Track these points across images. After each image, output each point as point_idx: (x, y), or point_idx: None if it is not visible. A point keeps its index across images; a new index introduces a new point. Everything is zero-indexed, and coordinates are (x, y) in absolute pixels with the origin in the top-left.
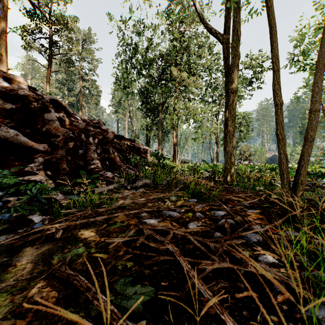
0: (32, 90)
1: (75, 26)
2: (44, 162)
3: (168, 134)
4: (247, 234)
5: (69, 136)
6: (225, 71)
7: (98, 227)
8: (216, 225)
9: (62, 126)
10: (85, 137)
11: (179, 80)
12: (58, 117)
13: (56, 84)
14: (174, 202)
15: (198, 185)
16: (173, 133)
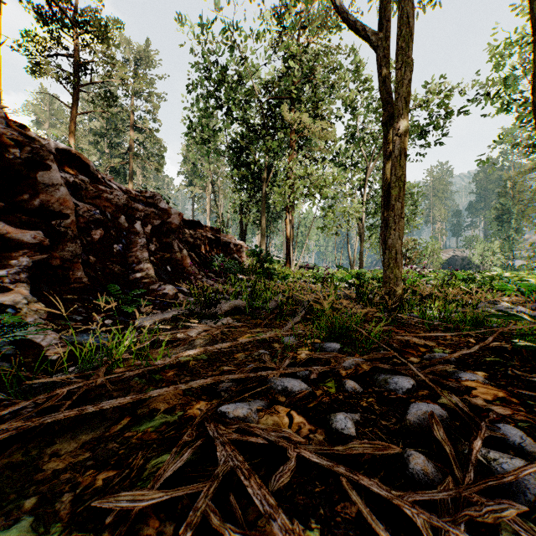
0: (18, 129)
1: (122, 39)
2: (34, 266)
3: (277, 221)
4: (502, 461)
5: (93, 218)
6: (384, 99)
7: (104, 430)
8: (400, 420)
9: (81, 199)
10: (127, 221)
11: (295, 129)
12: (72, 182)
13: (89, 137)
14: (293, 351)
15: (336, 309)
16: (287, 218)
